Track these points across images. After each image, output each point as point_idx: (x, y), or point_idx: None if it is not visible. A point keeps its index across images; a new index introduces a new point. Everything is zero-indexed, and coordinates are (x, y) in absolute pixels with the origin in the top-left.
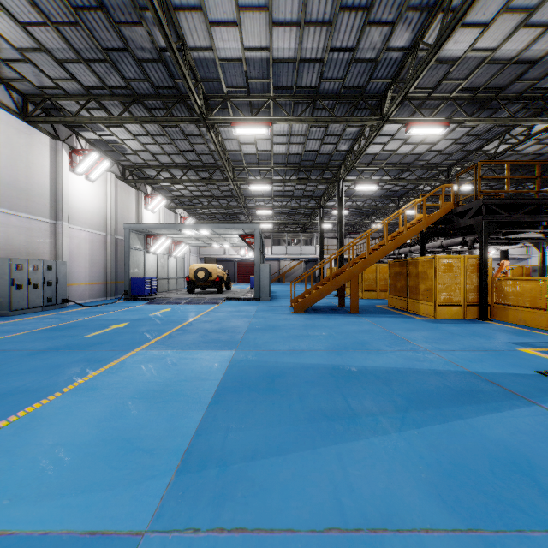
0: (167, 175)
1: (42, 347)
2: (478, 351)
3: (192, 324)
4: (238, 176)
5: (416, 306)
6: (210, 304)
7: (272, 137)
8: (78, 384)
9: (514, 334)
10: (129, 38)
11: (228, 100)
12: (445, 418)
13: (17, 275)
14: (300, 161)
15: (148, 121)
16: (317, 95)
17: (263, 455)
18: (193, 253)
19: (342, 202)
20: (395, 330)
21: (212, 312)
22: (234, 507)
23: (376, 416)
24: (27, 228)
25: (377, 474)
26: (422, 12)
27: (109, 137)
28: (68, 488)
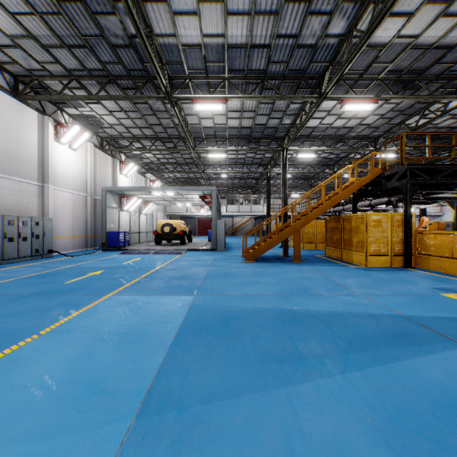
0: (138, 145)
1: (27, 292)
2: (406, 296)
3: (158, 272)
4: (198, 146)
5: (350, 256)
6: (174, 254)
7: (227, 112)
8: (54, 326)
9: (435, 280)
10: (104, 26)
11: (189, 80)
12: (384, 360)
13: (9, 229)
14: (251, 133)
15: (121, 98)
16: (265, 76)
17: (218, 397)
18: (161, 210)
19: (286, 168)
20: (332, 277)
21: (176, 261)
22: (190, 453)
23: (321, 358)
24: (18, 189)
25: (325, 418)
26: (356, 3)
27: (88, 112)
28: (33, 432)
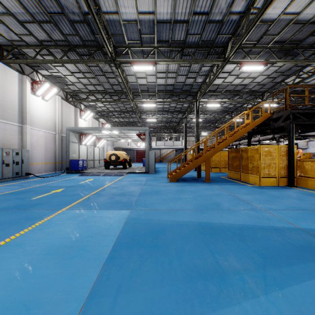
0: (93, 97)
1: None
2: (297, 210)
3: (104, 190)
4: (136, 99)
5: (246, 178)
6: (118, 176)
7: (156, 73)
8: (10, 239)
9: None
10: (64, 5)
11: (128, 49)
12: (299, 276)
13: None
14: (173, 89)
15: (79, 61)
16: (184, 45)
17: None
18: (110, 145)
19: (198, 114)
20: (236, 194)
21: (119, 181)
22: None
23: (241, 274)
24: (3, 128)
25: None
26: None
27: (56, 73)
28: None
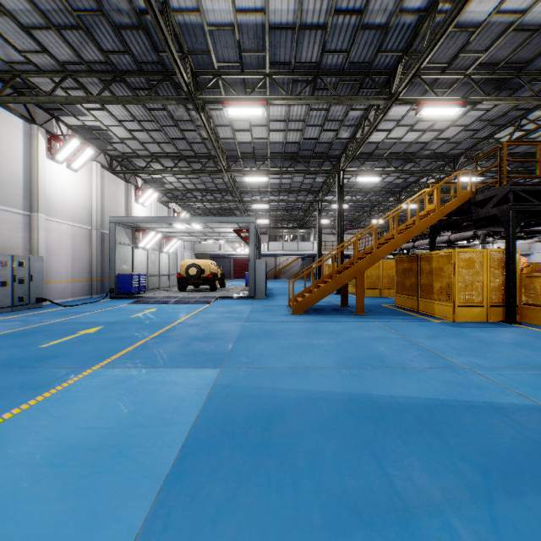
0: (158, 166)
1: None
2: (532, 369)
3: (174, 329)
4: (233, 168)
5: (429, 307)
6: (201, 303)
7: (268, 122)
8: None
9: None
10: None
11: (219, 77)
12: None
13: None
14: (299, 150)
15: (130, 100)
16: (318, 71)
17: None
18: (188, 249)
19: (342, 194)
20: (414, 338)
21: (201, 313)
22: None
23: (444, 515)
24: None
25: None
26: None
27: (92, 123)
28: None
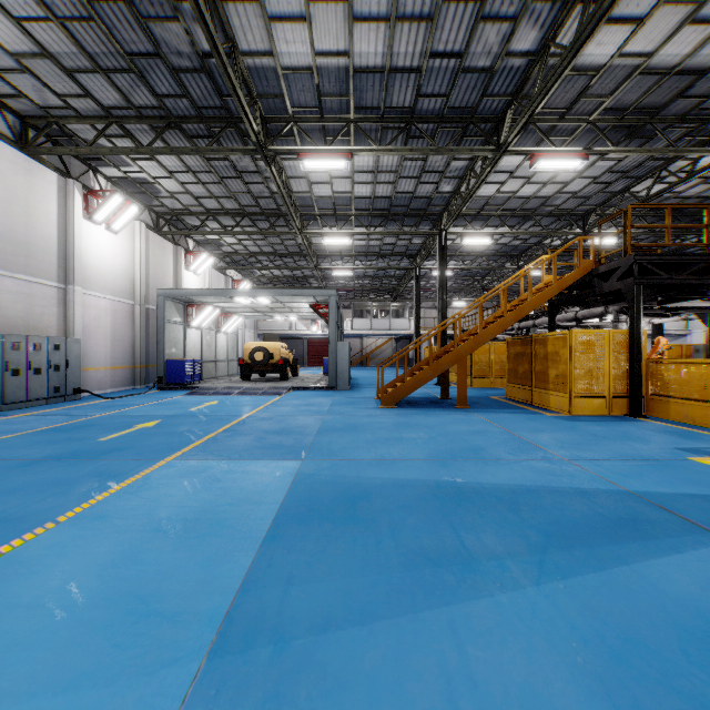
0: (214, 225)
1: (39, 455)
2: (634, 461)
3: (245, 423)
4: (308, 227)
5: (544, 399)
6: (270, 395)
7: (353, 174)
8: (81, 509)
9: (679, 436)
10: (161, 38)
11: (294, 124)
12: (601, 562)
13: (13, 356)
14: (390, 206)
15: (188, 151)
16: (412, 117)
17: (339, 623)
18: (250, 327)
19: (444, 260)
20: (518, 431)
21: (273, 407)
22: None
23: (502, 560)
24: (27, 294)
25: (510, 657)
26: (555, 3)
27: (137, 174)
28: (42, 681)
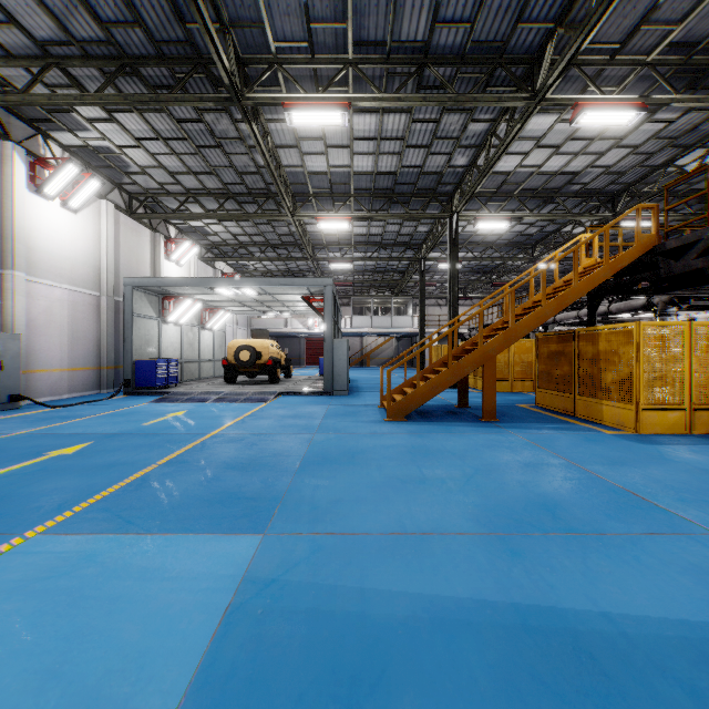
0: (197, 208)
1: None
2: None
3: (203, 448)
4: (302, 211)
5: (594, 410)
6: (253, 402)
7: (352, 141)
8: None
9: None
10: None
11: (278, 67)
12: None
13: None
14: (394, 185)
15: (145, 100)
16: (425, 57)
17: None
18: (242, 325)
19: (456, 247)
20: (589, 464)
21: (251, 419)
22: None
23: None
24: None
25: None
26: None
27: (98, 142)
28: None
